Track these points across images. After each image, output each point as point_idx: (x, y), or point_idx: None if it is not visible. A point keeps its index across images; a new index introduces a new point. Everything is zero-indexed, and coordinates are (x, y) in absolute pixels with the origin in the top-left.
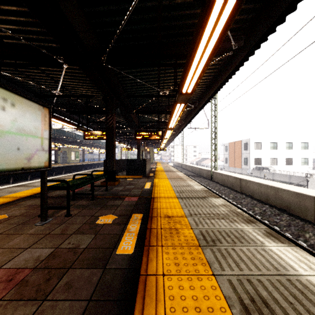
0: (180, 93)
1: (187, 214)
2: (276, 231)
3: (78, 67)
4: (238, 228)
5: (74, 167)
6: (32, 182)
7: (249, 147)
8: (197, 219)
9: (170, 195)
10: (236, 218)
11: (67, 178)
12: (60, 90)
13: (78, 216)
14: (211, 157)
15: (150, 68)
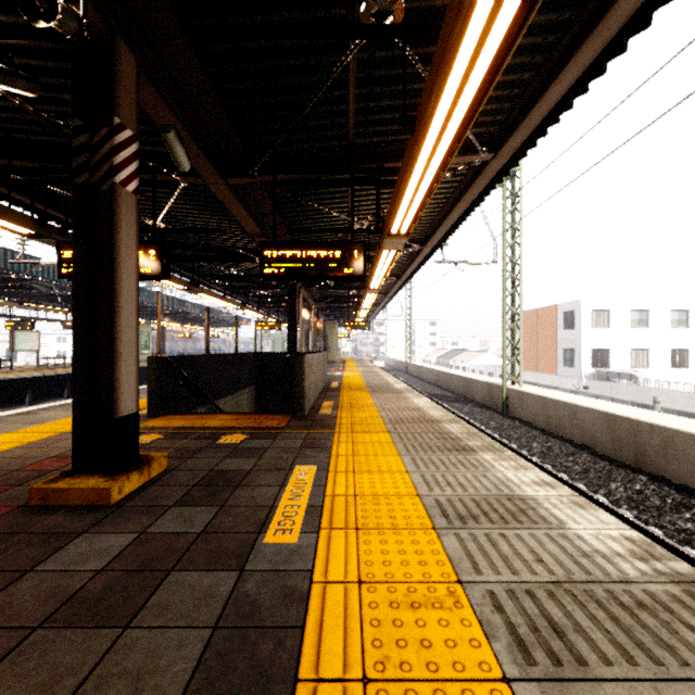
0: None
1: None
2: None
3: None
4: None
5: None
6: None
7: (580, 323)
8: None
9: None
10: None
11: None
12: None
13: None
14: (503, 346)
15: None
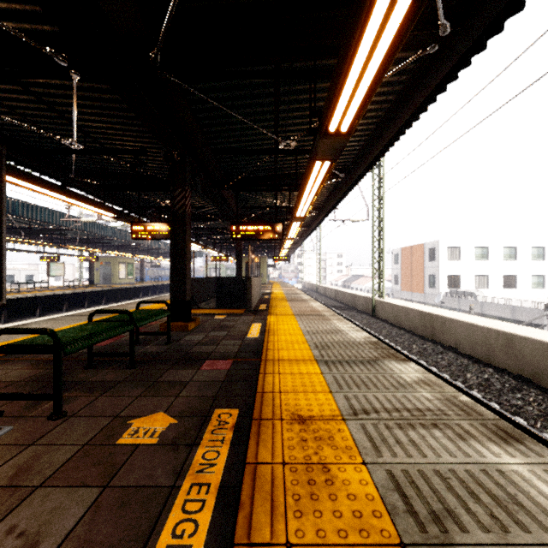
0: (324, 133)
1: (345, 410)
2: (524, 429)
3: (107, 85)
4: (487, 460)
5: (124, 292)
6: (26, 324)
7: (439, 256)
8: (371, 427)
9: (300, 354)
10: (468, 423)
11: (98, 315)
12: (83, 141)
13: (82, 418)
14: (373, 273)
15: (259, 90)
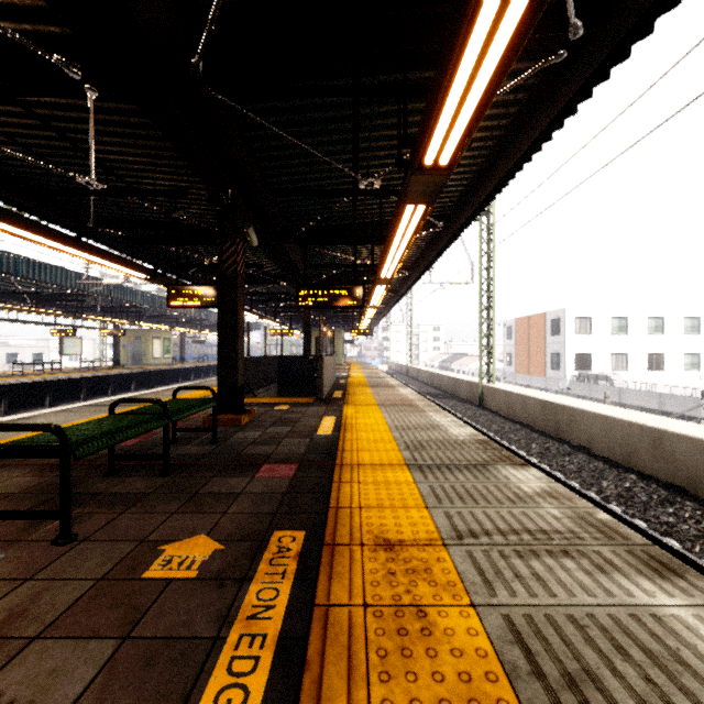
0: (417, 167)
1: (446, 532)
2: (679, 555)
3: (135, 105)
4: (637, 601)
5: (159, 375)
6: (30, 417)
7: (564, 329)
8: (482, 555)
9: (386, 456)
10: (609, 550)
11: (124, 405)
12: (104, 180)
13: (97, 543)
14: (480, 351)
15: (332, 112)
